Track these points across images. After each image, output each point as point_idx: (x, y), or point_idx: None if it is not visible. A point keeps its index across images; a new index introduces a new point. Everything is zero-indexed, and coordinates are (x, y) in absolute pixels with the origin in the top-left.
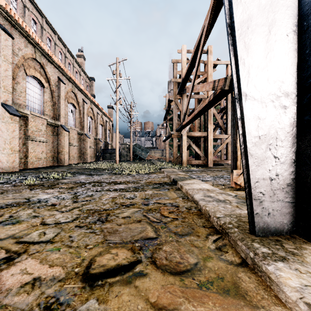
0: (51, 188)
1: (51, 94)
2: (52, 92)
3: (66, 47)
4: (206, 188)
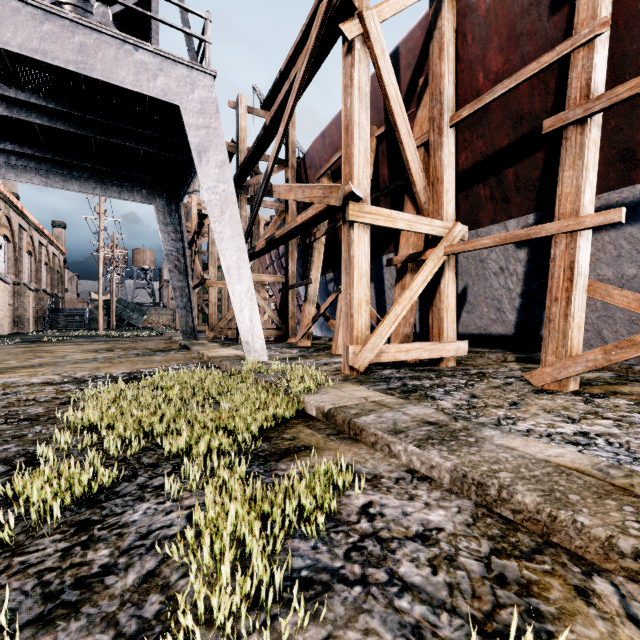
0: (76, 342)
1: None
2: None
3: None
4: None
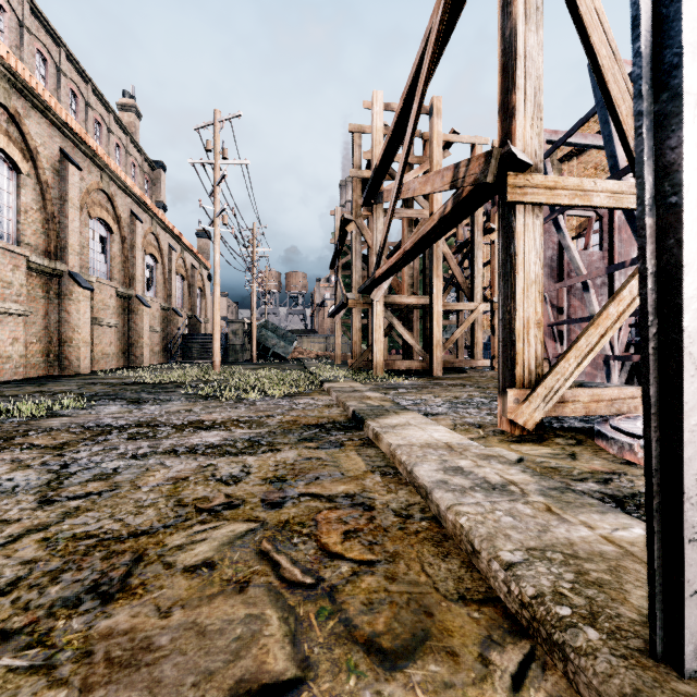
0: None
1: (40, 191)
2: (43, 186)
3: (89, 82)
4: (444, 440)
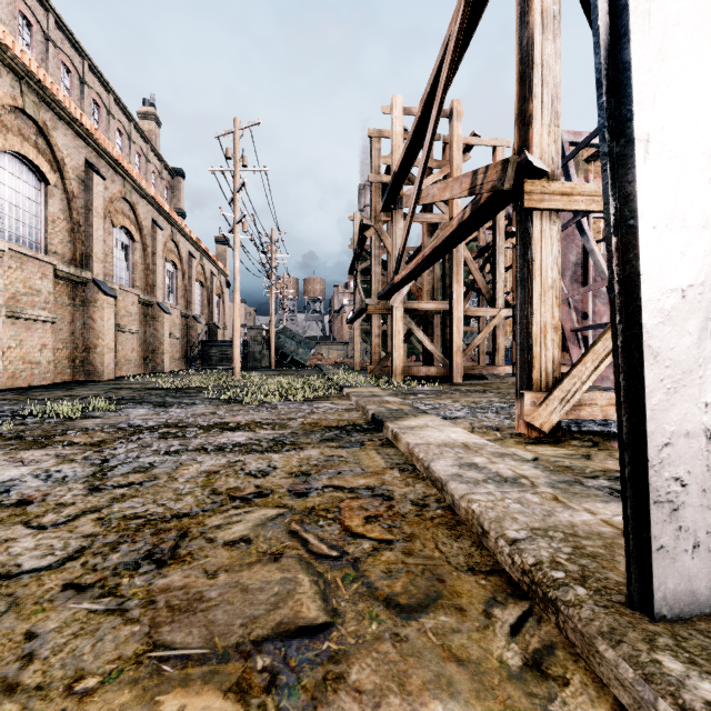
0: (39, 445)
1: (67, 201)
2: (69, 196)
3: (111, 92)
4: (460, 440)
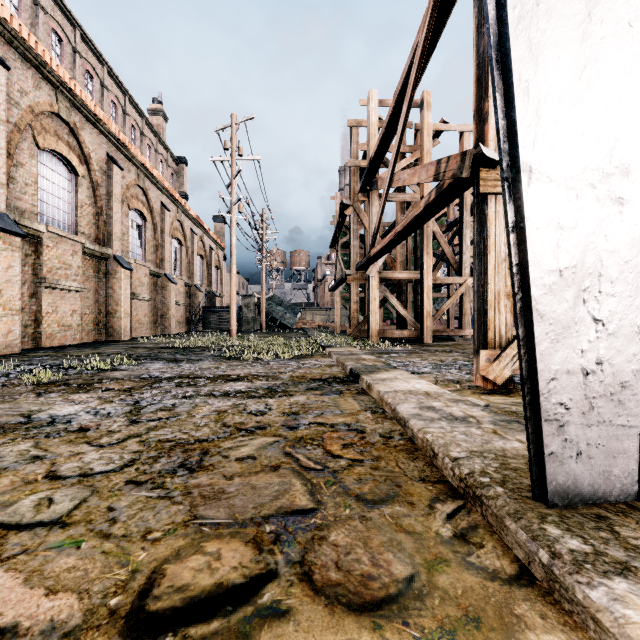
0: (84, 390)
1: (92, 189)
2: (94, 185)
3: (126, 93)
4: (423, 389)
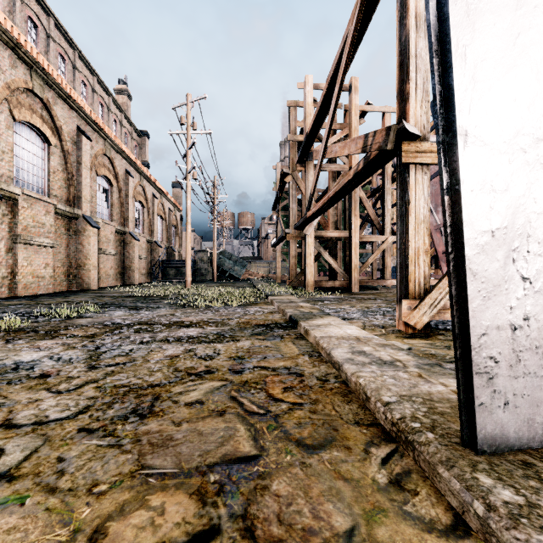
0: (50, 337)
1: (63, 157)
2: (65, 153)
3: (95, 75)
4: (354, 334)
